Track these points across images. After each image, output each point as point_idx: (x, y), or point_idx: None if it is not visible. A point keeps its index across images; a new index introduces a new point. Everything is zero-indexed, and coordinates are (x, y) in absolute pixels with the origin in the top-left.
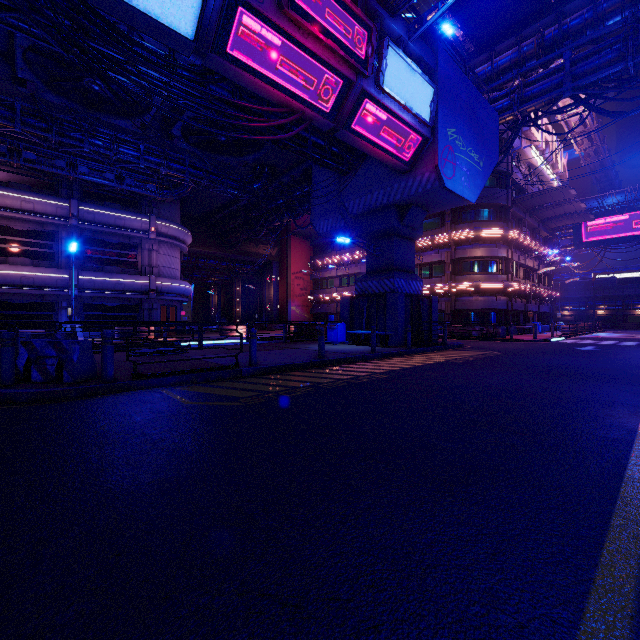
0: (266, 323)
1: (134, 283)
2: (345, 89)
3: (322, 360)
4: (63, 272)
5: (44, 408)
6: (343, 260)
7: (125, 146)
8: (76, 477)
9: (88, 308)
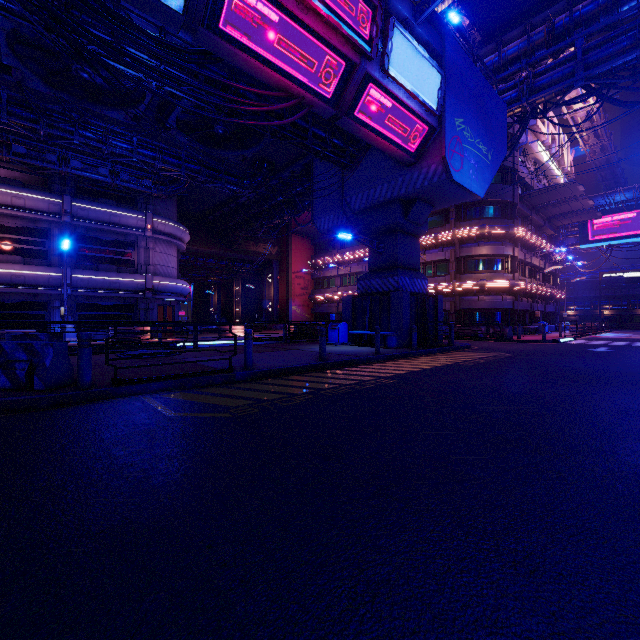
0: (265, 323)
1: (129, 282)
2: (348, 72)
3: (323, 363)
4: (55, 270)
5: (4, 421)
6: (344, 259)
7: (118, 139)
8: (4, 523)
9: (82, 308)
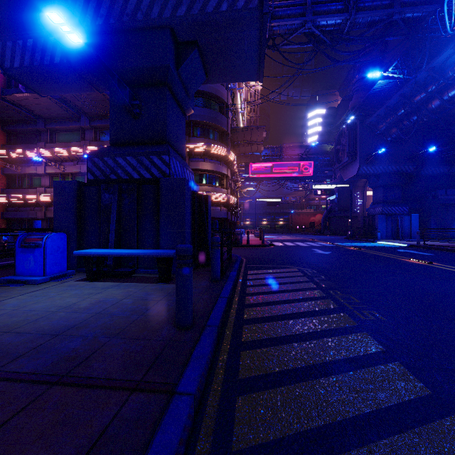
0: None
1: None
2: None
3: None
4: None
5: None
6: (55, 155)
7: None
8: None
9: None
